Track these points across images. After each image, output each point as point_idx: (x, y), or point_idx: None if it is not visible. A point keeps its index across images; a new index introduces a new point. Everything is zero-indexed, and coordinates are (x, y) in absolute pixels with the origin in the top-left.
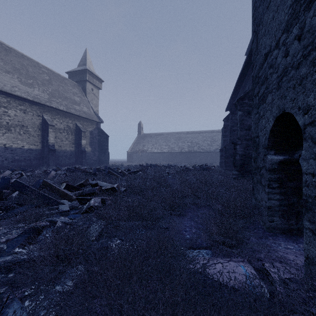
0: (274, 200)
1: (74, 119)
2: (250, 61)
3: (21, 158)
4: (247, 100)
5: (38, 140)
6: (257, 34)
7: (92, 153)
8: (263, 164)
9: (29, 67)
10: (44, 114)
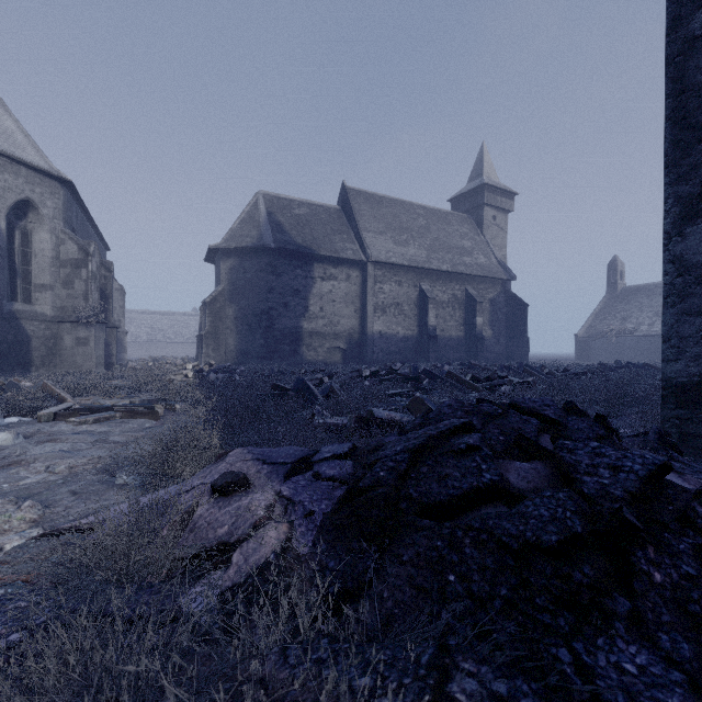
0: None
1: (463, 282)
2: None
3: (396, 349)
4: None
5: (415, 323)
6: None
7: (494, 341)
8: None
9: (402, 216)
10: (422, 282)
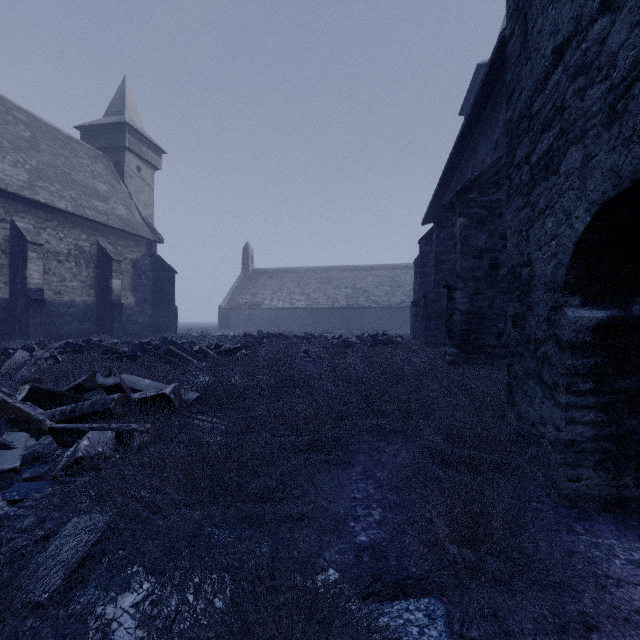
0: (583, 424)
1: (95, 232)
2: (477, 117)
3: None
4: (476, 194)
5: (1, 279)
6: (527, 10)
7: (138, 310)
8: (550, 330)
9: None
10: (17, 217)
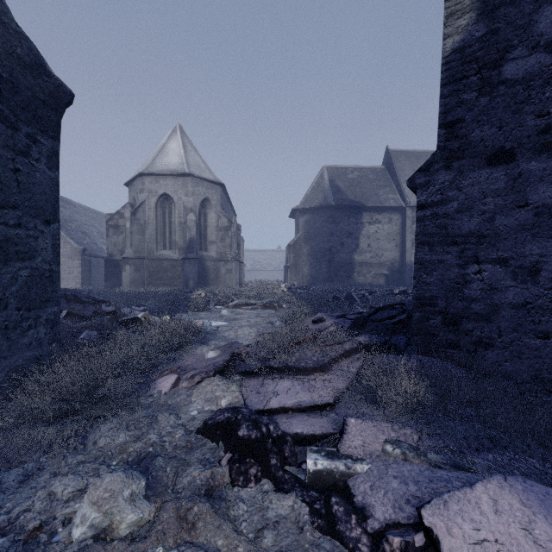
0: None
1: None
2: None
3: None
4: None
5: None
6: None
7: None
8: None
9: None
10: None
